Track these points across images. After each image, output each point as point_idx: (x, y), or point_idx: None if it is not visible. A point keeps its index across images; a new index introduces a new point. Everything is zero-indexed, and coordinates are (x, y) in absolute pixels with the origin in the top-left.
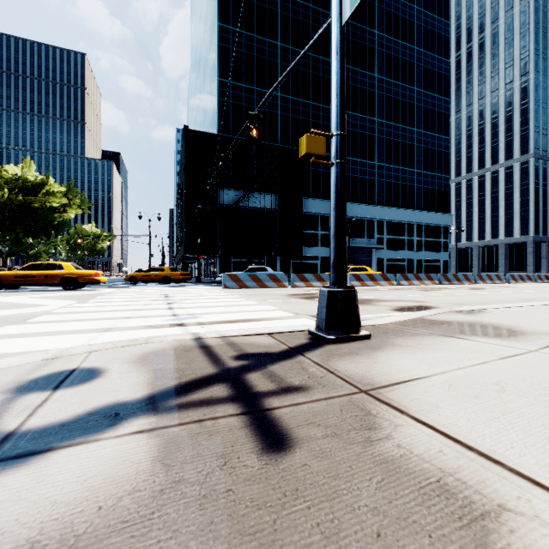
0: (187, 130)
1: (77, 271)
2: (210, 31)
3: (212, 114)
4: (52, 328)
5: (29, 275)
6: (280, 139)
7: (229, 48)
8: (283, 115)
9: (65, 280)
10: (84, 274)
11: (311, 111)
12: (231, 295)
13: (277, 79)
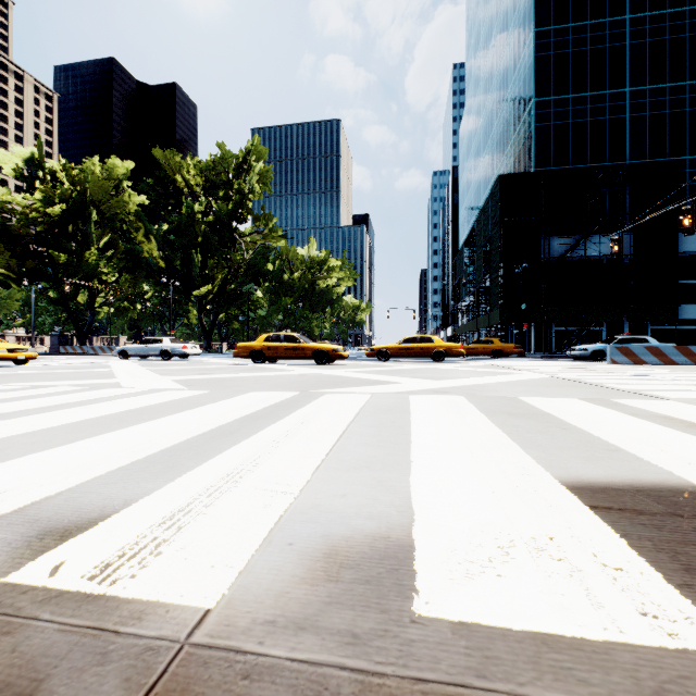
0: (502, 176)
1: (445, 344)
2: (515, 43)
3: (520, 146)
4: (657, 387)
5: (408, 348)
6: (628, 153)
7: (549, 55)
8: (634, 117)
9: (435, 353)
10: (451, 347)
11: (688, 95)
12: (673, 371)
13: (624, 69)
